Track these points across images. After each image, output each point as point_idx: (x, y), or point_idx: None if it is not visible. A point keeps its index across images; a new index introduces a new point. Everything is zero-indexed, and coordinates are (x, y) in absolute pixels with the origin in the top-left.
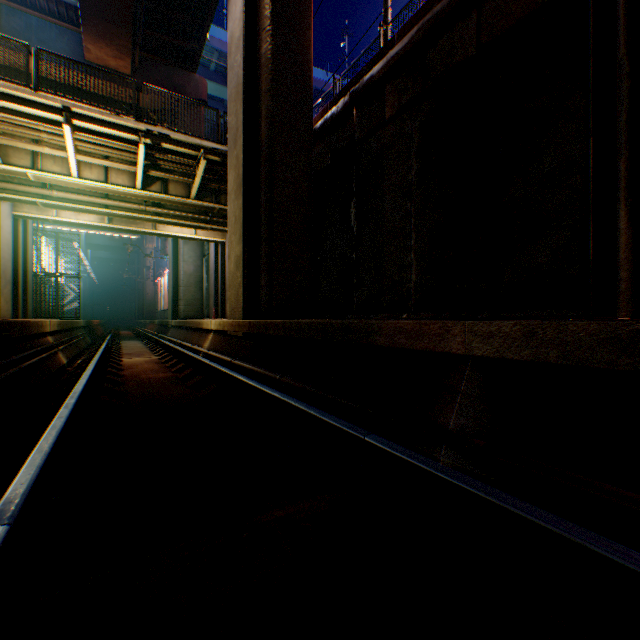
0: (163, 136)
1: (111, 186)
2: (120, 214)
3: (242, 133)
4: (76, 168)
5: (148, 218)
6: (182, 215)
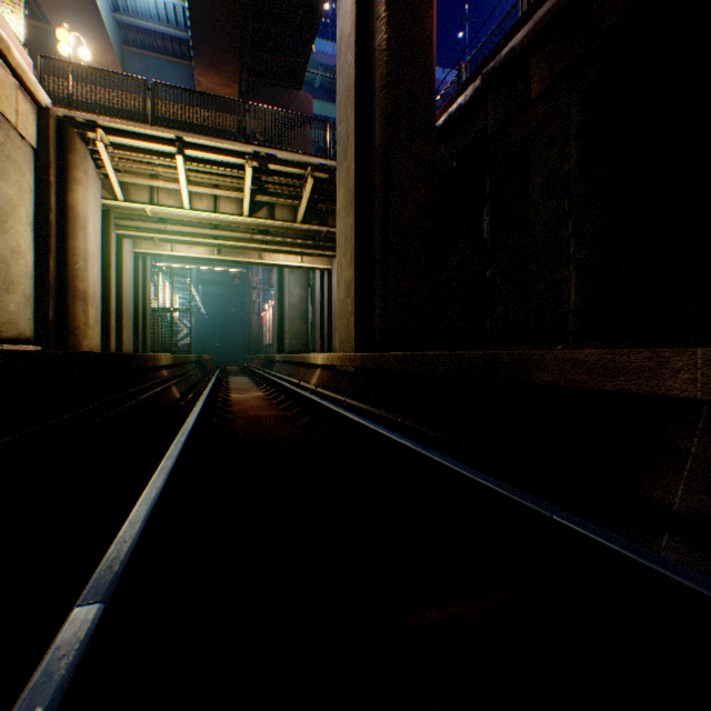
0: (269, 157)
1: (219, 216)
2: (228, 244)
3: (353, 141)
4: (188, 200)
5: (254, 247)
6: (288, 241)
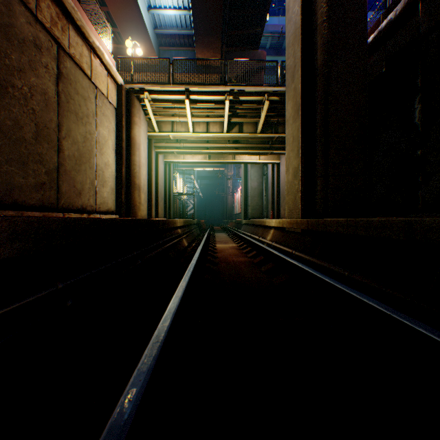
0: (239, 92)
1: (209, 134)
2: (214, 152)
3: (299, 67)
4: (191, 127)
5: (230, 152)
6: (250, 146)
